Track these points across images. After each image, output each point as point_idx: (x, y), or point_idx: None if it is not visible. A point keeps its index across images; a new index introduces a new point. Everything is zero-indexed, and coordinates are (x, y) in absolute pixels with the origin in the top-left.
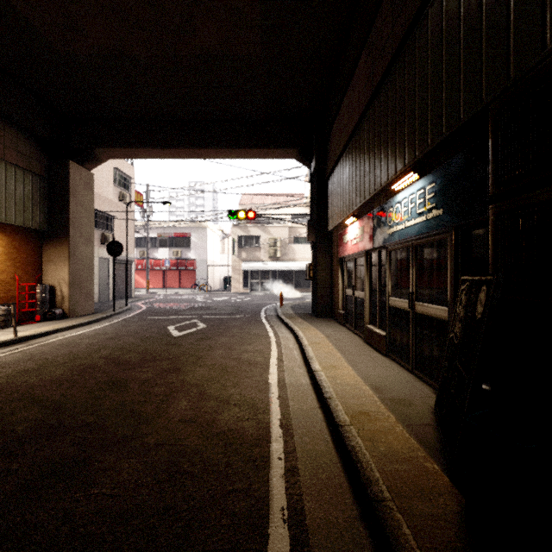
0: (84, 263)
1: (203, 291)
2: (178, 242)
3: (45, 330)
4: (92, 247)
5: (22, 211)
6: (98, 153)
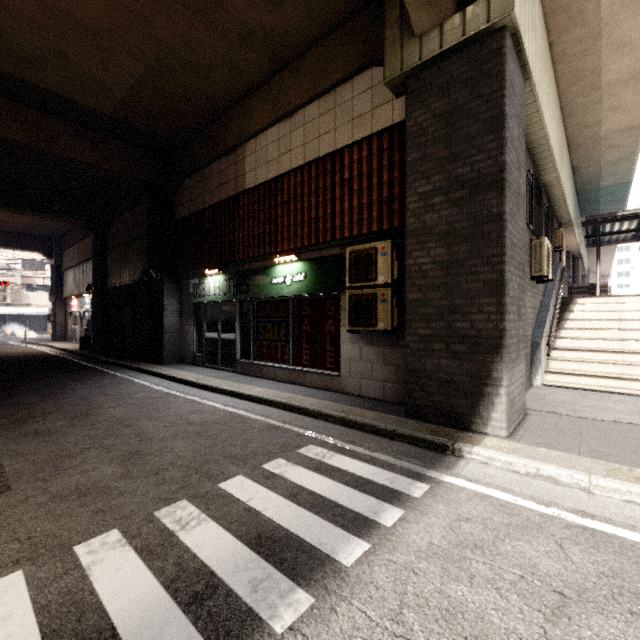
0: None
1: None
2: None
3: None
4: None
5: None
6: None
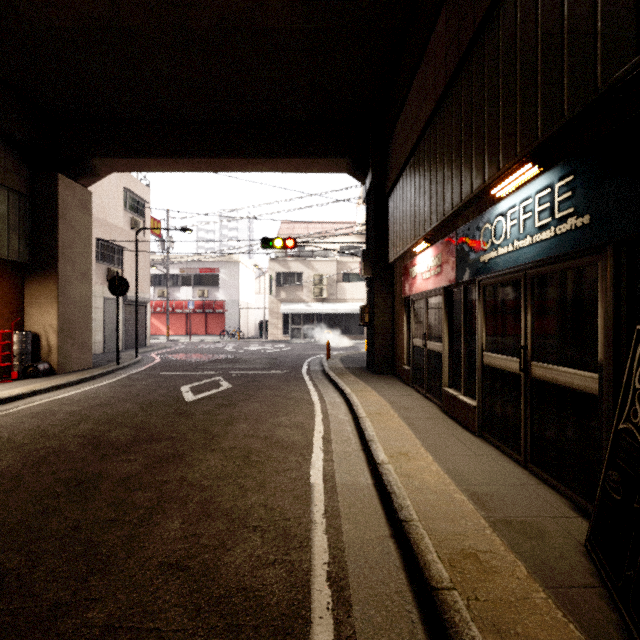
0: (79, 304)
1: (234, 338)
2: (205, 280)
3: (17, 393)
4: (90, 284)
5: None
6: (96, 165)
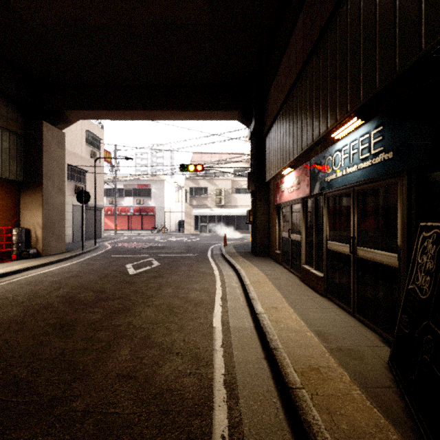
0: (57, 209)
1: (161, 232)
2: (141, 192)
3: (16, 269)
4: (64, 195)
5: (0, 164)
6: (68, 115)
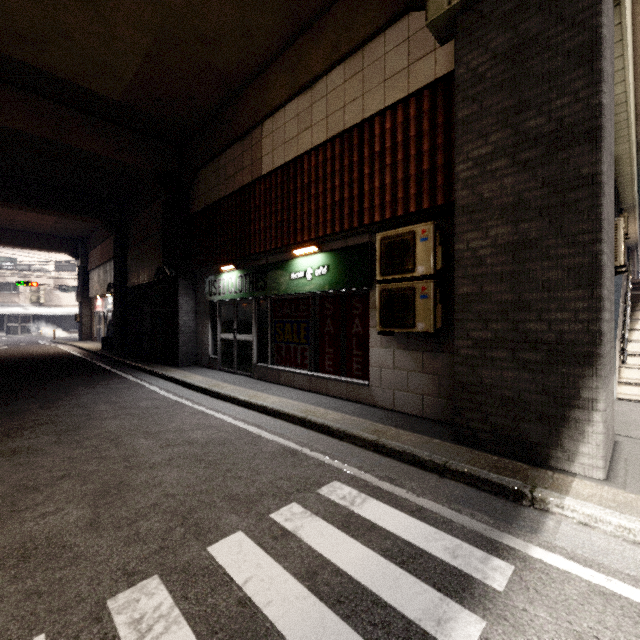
0: None
1: None
2: None
3: None
4: None
5: None
6: None
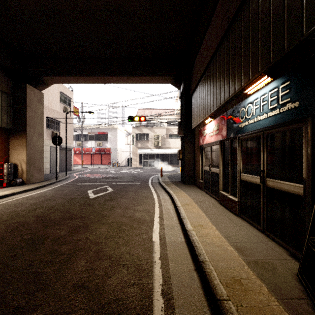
0: (37, 149)
1: (115, 166)
2: (100, 137)
3: (5, 194)
4: (43, 139)
5: None
6: (46, 80)
